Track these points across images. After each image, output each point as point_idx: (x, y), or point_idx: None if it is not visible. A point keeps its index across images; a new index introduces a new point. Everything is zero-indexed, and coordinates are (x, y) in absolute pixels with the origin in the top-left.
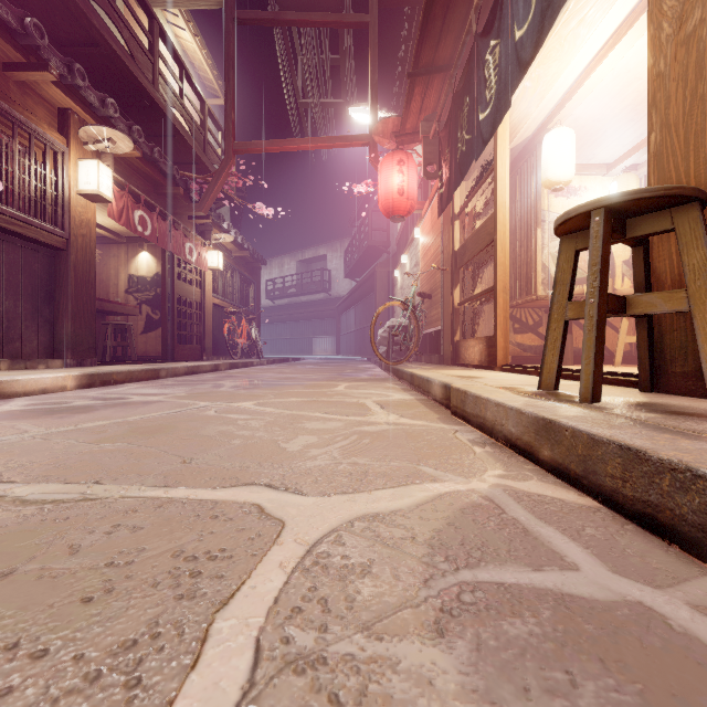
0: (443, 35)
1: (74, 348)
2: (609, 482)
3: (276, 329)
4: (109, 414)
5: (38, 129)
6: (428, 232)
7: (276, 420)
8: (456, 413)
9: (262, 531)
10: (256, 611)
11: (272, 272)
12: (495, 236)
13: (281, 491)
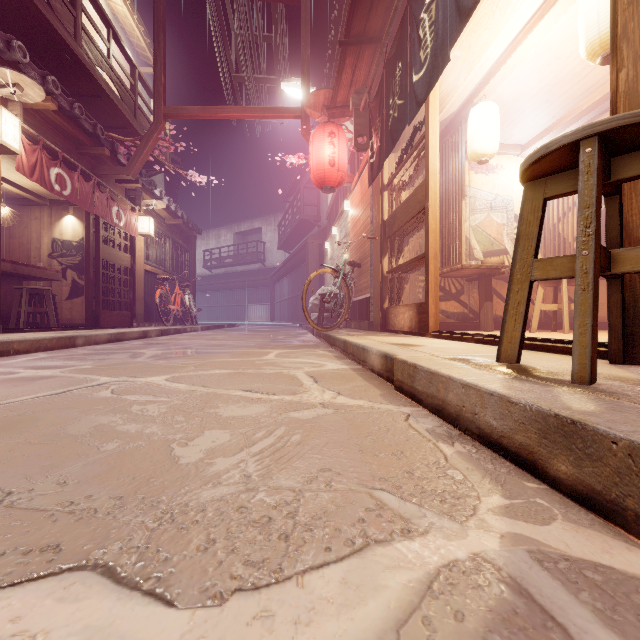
0: (375, 4)
1: None
2: None
3: (213, 297)
4: None
5: None
6: (357, 204)
7: (184, 403)
8: (402, 389)
9: None
10: None
11: (209, 243)
12: (426, 204)
13: (126, 589)
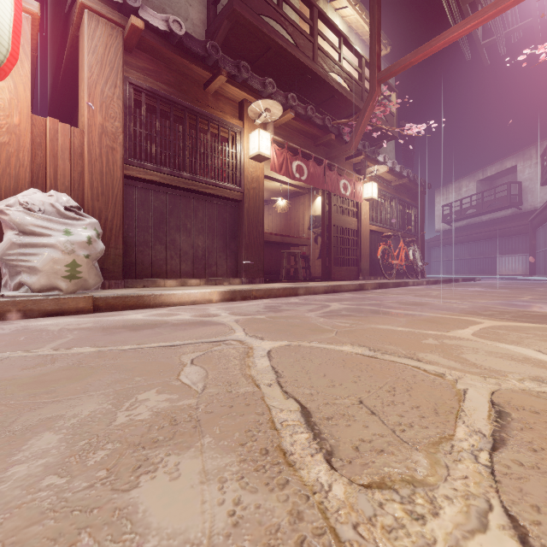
0: None
1: (247, 270)
2: None
3: (452, 251)
4: (136, 337)
5: (222, 120)
6: None
7: (187, 409)
8: None
9: None
10: None
11: (448, 197)
12: None
13: None
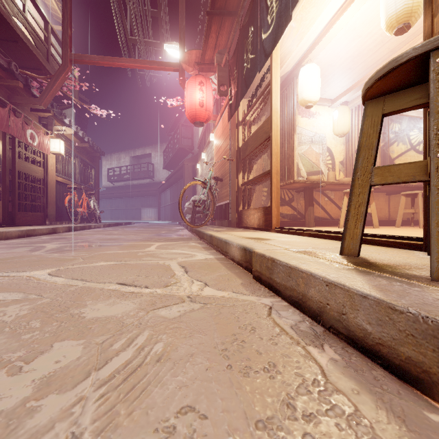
0: None
1: None
2: None
3: (115, 203)
4: None
5: None
6: (219, 136)
7: (52, 302)
8: (260, 279)
9: None
10: None
11: (112, 163)
12: (271, 133)
13: None
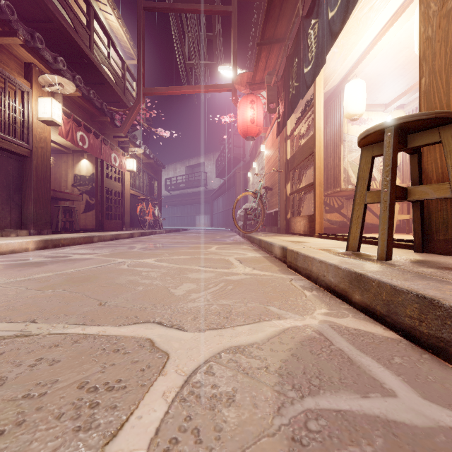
0: (280, 18)
1: (35, 222)
2: (408, 321)
3: (172, 210)
4: (54, 268)
5: (10, 76)
6: (269, 147)
7: (169, 272)
8: (291, 267)
9: (151, 363)
10: (140, 443)
11: (169, 173)
12: (314, 150)
13: (168, 327)
